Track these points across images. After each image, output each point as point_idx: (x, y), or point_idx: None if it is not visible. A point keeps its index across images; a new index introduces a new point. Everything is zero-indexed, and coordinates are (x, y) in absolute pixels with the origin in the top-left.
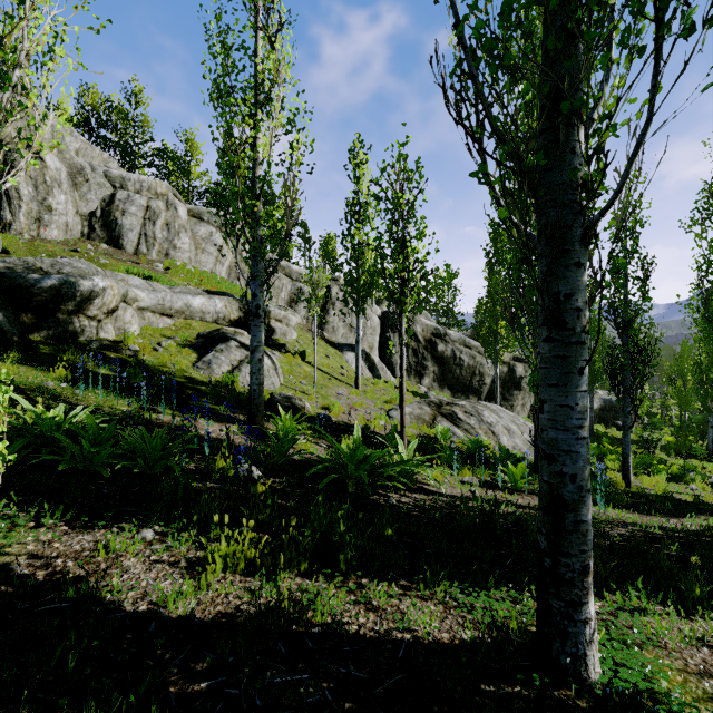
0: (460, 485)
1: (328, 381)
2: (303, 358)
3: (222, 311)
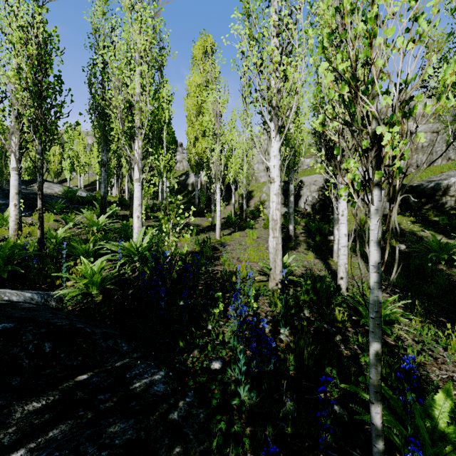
0: None
1: None
2: None
3: None
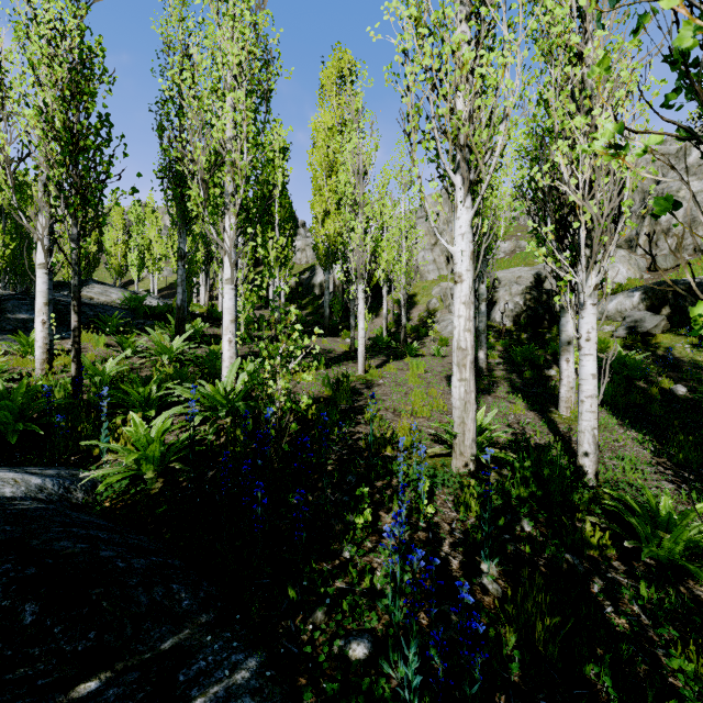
0: None
1: None
2: None
3: None
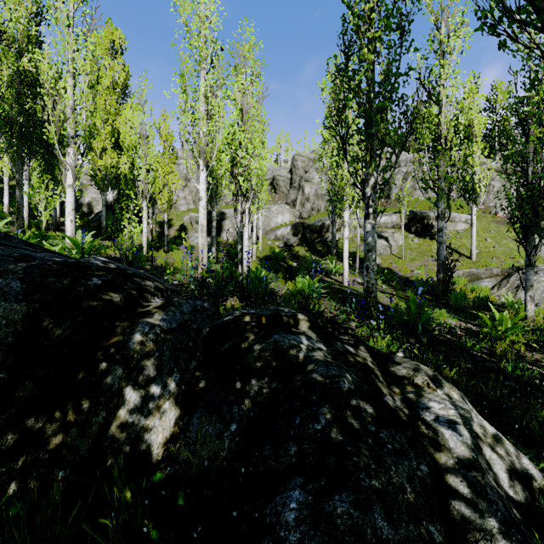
0: None
1: None
2: None
3: (395, 221)
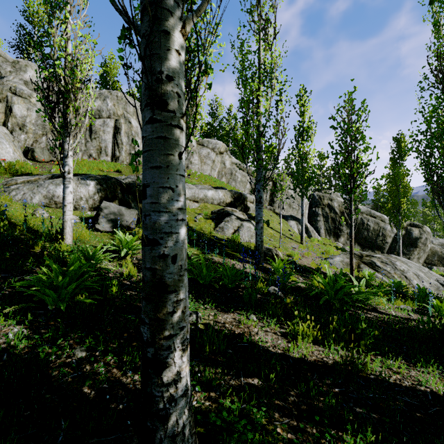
0: (399, 310)
1: (284, 239)
2: (267, 224)
3: (222, 198)
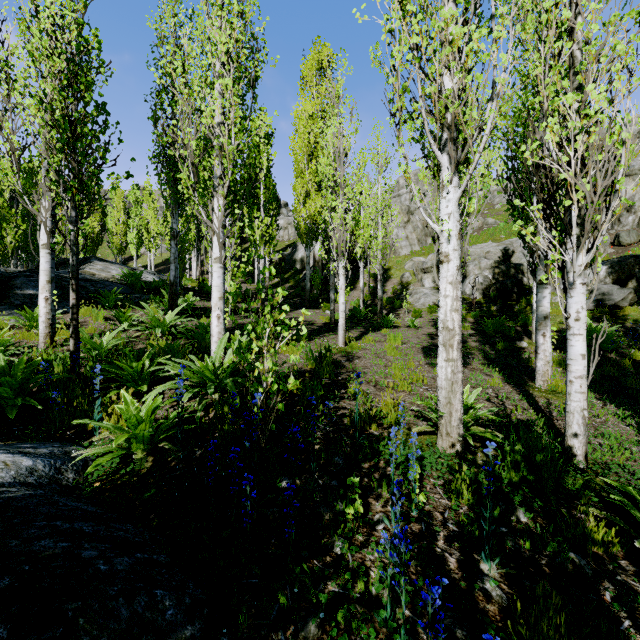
0: None
1: None
2: None
3: None
